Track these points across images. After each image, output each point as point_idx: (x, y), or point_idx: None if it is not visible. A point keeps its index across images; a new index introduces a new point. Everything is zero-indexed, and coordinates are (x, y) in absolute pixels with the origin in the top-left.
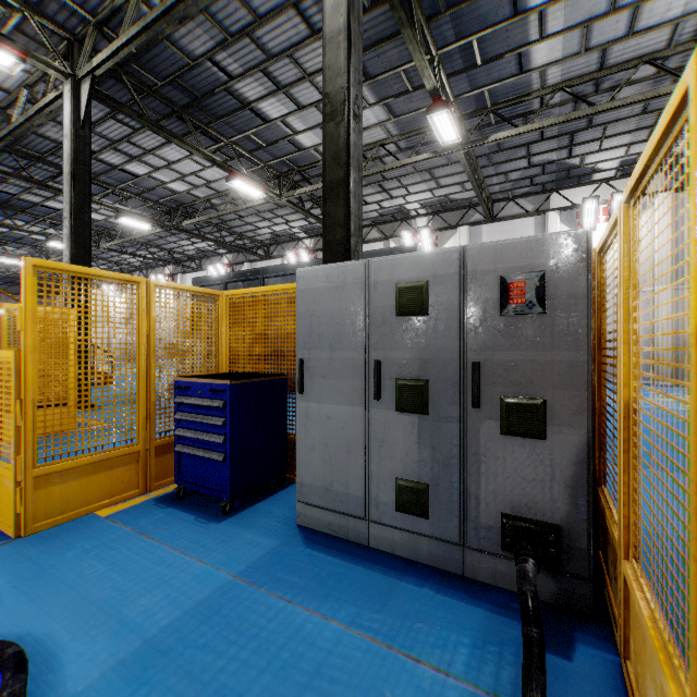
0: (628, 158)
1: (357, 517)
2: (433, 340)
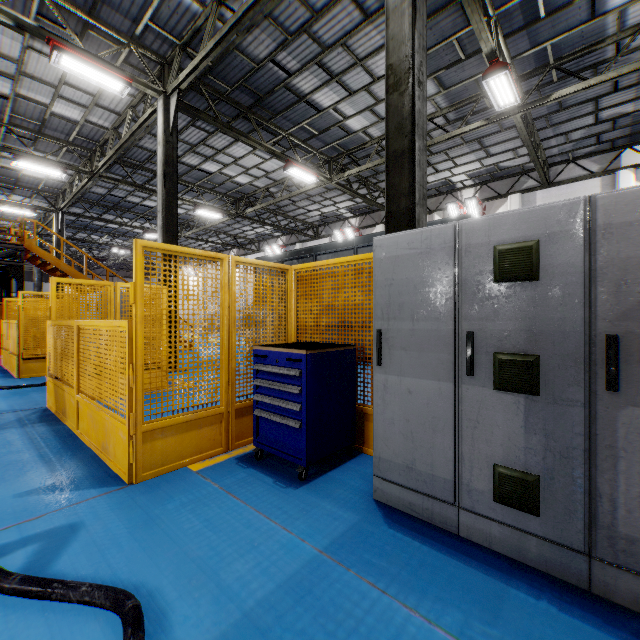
0: None
1: (444, 502)
2: (546, 309)
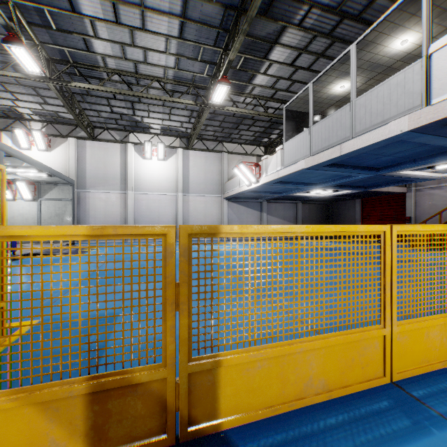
0: (164, 126)
1: None
2: None
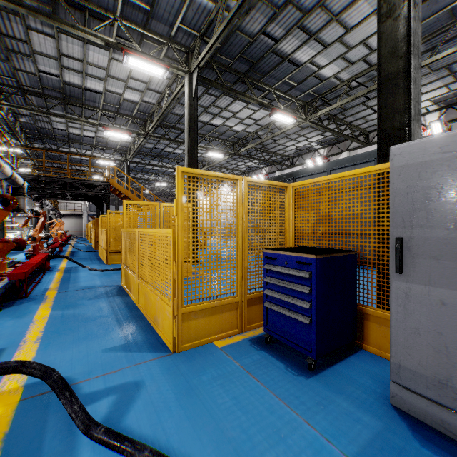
0: None
1: None
2: None
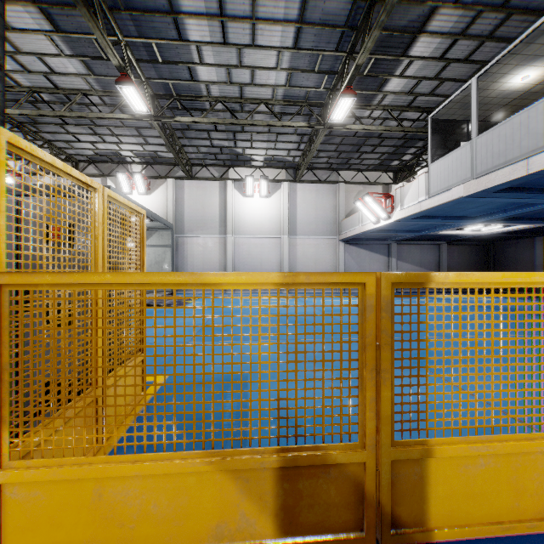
0: (268, 157)
1: None
2: None
